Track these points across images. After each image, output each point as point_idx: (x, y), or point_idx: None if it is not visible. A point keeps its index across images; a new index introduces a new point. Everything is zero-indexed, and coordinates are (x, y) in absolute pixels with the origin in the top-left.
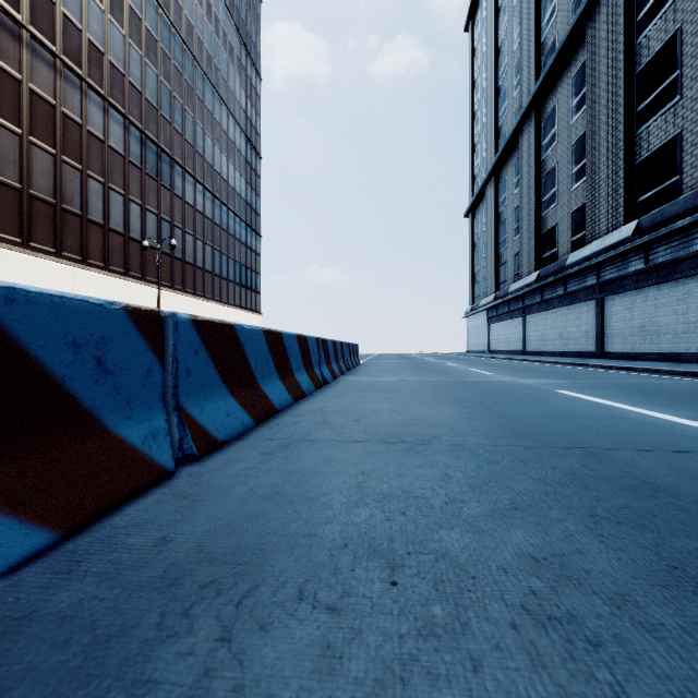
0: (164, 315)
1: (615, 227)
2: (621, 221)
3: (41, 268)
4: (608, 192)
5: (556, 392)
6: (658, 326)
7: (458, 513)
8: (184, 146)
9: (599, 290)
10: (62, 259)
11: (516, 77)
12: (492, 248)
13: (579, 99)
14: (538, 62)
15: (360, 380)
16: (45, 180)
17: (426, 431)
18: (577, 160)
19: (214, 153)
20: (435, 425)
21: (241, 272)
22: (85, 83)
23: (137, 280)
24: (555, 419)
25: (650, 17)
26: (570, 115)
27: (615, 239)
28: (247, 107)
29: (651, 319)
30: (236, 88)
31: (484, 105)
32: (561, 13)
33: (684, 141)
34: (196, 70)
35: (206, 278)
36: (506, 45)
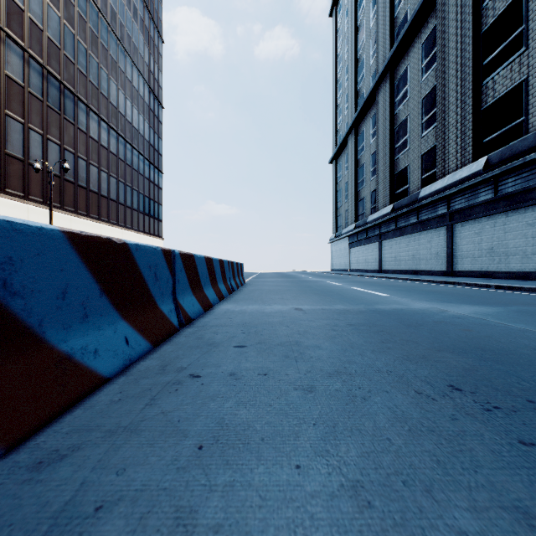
0: None
1: (464, 164)
2: (469, 159)
3: None
4: (457, 134)
5: None
6: (506, 248)
7: None
8: (89, 87)
9: (449, 218)
10: None
11: (372, 48)
12: (352, 187)
13: (429, 60)
14: (392, 33)
15: (242, 310)
16: None
17: None
18: (427, 111)
19: (118, 97)
20: None
21: (145, 202)
22: None
23: (38, 204)
24: None
25: None
26: (421, 74)
27: (466, 173)
28: (150, 62)
29: (500, 241)
30: (139, 45)
31: (346, 73)
32: None
33: (529, 86)
34: (101, 21)
35: (111, 206)
36: (364, 23)
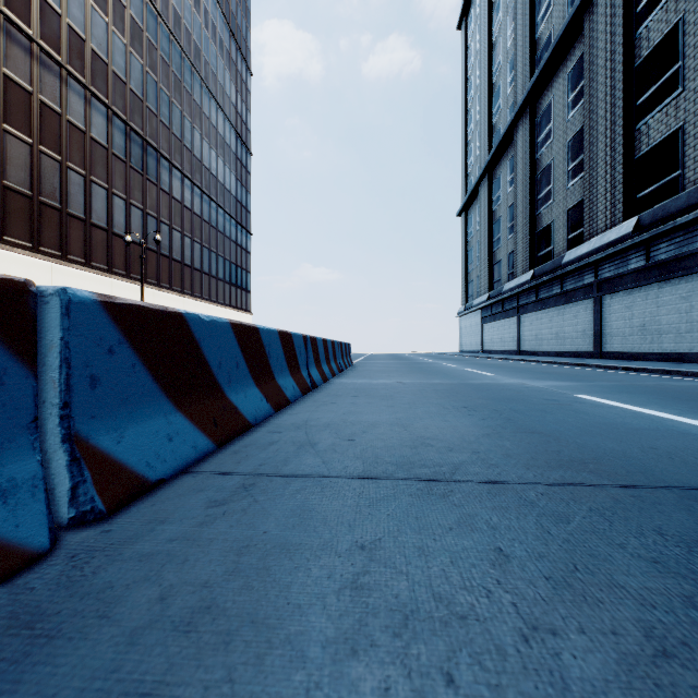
0: (46, 292)
1: (614, 224)
2: (620, 218)
3: (17, 264)
4: (606, 188)
5: (577, 397)
6: (659, 325)
7: (560, 674)
8: (172, 140)
9: (597, 289)
10: (40, 254)
11: (510, 74)
12: (486, 246)
13: (576, 94)
14: (533, 58)
15: (353, 382)
16: (20, 171)
17: (444, 456)
18: (573, 157)
19: (203, 148)
20: (453, 447)
21: (231, 270)
22: (65, 70)
23: (121, 278)
24: (601, 435)
25: (650, 8)
26: (567, 110)
27: (614, 236)
28: (237, 102)
29: (652, 317)
30: (225, 83)
31: (478, 103)
32: (556, 7)
33: (686, 134)
34: (184, 62)
35: (195, 276)
36: (500, 41)
